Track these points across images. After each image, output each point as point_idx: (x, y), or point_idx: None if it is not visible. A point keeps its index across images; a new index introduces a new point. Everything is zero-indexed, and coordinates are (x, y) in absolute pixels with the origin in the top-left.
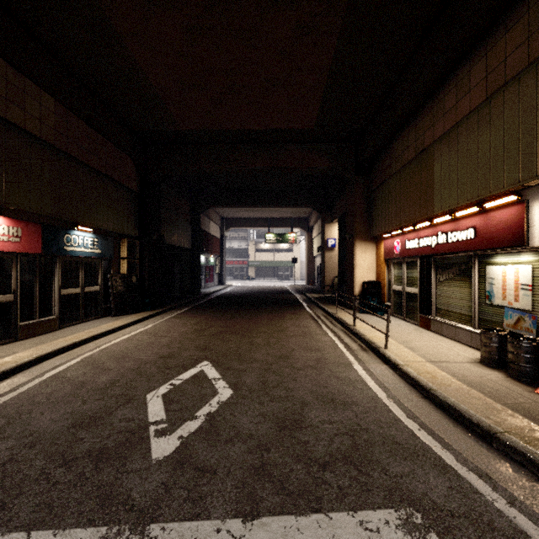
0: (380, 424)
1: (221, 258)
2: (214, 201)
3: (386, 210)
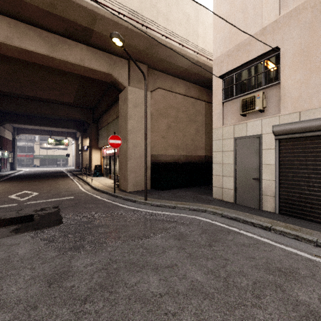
0: (78, 192)
1: (13, 153)
2: (11, 120)
3: (102, 139)
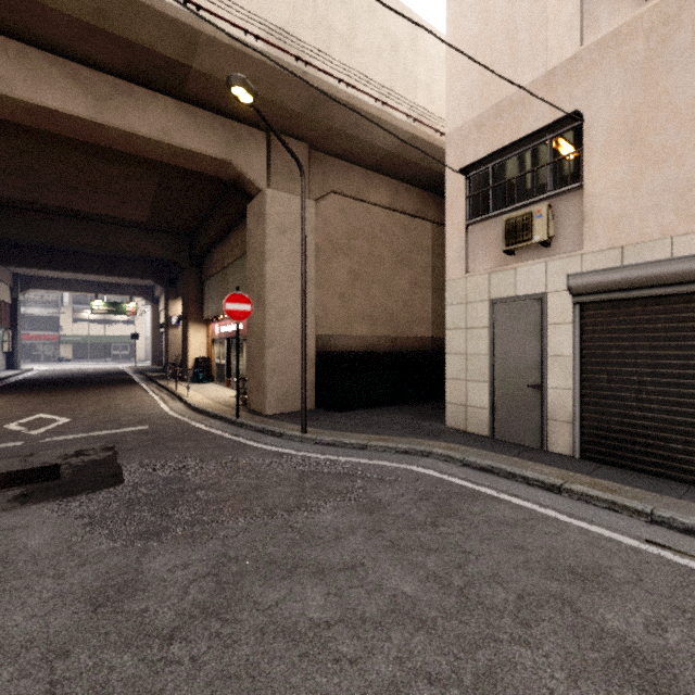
0: (159, 416)
1: (14, 332)
2: (9, 259)
3: (211, 301)
